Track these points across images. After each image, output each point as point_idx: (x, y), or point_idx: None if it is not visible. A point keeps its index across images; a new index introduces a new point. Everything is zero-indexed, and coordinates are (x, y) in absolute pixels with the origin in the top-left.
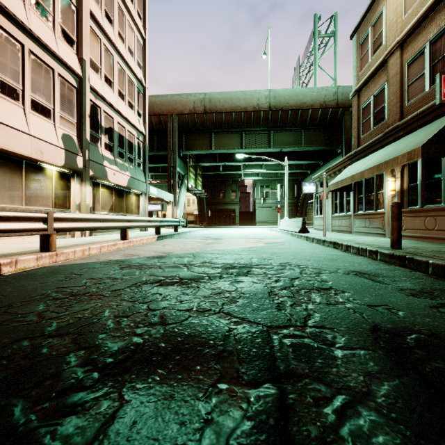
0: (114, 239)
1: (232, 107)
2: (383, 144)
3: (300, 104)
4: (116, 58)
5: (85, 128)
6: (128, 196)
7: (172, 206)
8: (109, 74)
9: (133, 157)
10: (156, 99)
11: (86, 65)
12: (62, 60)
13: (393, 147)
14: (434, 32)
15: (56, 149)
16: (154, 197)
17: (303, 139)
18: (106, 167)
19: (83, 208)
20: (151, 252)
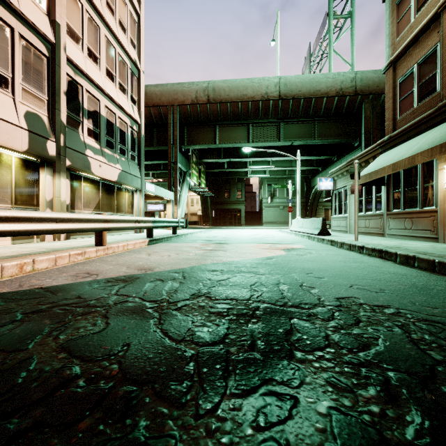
0: (89, 245)
1: (238, 96)
2: (435, 122)
3: (314, 92)
4: (103, 31)
5: (60, 108)
6: (120, 193)
7: (172, 205)
8: (94, 47)
9: (126, 148)
10: (156, 88)
11: (61, 30)
12: (24, 17)
13: None
14: None
15: (15, 129)
16: (152, 196)
17: (316, 131)
18: (88, 157)
19: (56, 205)
20: (122, 268)
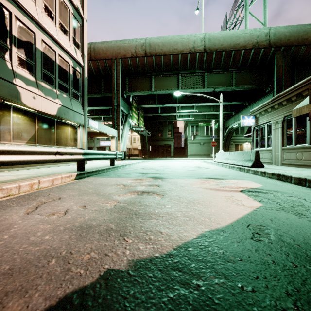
0: None
1: (170, 50)
2: None
3: (234, 45)
4: None
5: None
6: (61, 127)
7: (115, 140)
8: None
9: (68, 86)
10: (102, 45)
11: None
12: None
13: None
14: None
15: None
16: (99, 133)
17: (234, 79)
18: (17, 87)
19: None
20: None
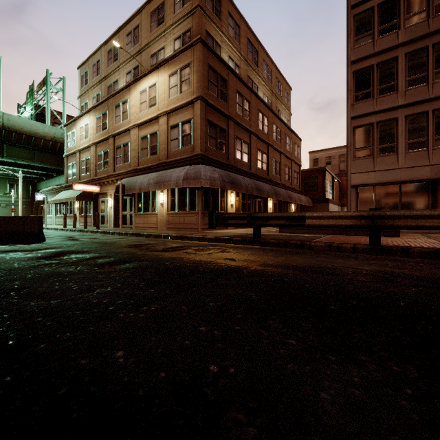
0: None
1: None
2: None
3: (34, 133)
4: None
5: None
6: None
7: None
8: None
9: None
10: None
11: None
12: None
13: (75, 191)
14: (87, 156)
15: None
16: None
17: (37, 157)
18: None
19: None
20: None
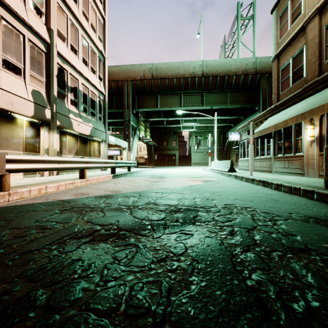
0: (74, 178)
1: (173, 74)
2: (302, 97)
3: (227, 71)
4: (80, 32)
5: (53, 86)
6: (91, 143)
7: (127, 151)
8: (74, 43)
9: (95, 112)
10: (115, 68)
11: (54, 34)
12: (31, 27)
13: (315, 98)
14: None
15: (26, 102)
16: (113, 144)
17: (229, 99)
18: (71, 119)
19: (50, 152)
20: (102, 191)
